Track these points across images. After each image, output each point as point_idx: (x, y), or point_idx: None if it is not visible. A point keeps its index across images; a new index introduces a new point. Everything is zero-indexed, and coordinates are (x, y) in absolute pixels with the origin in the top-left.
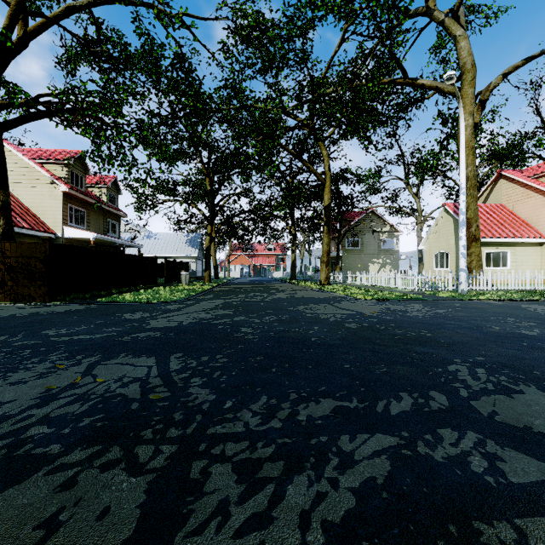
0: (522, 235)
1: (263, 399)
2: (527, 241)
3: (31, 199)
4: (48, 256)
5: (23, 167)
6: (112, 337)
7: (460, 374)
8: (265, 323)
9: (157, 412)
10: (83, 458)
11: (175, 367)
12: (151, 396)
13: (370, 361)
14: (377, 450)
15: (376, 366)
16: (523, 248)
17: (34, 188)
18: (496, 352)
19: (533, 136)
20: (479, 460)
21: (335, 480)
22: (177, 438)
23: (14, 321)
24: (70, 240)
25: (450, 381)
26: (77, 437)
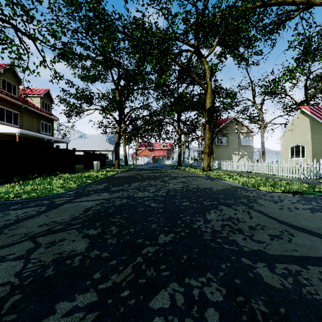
0: None
1: None
2: None
3: None
4: None
5: None
6: None
7: None
8: None
9: None
10: None
11: None
12: None
13: None
14: None
15: None
16: None
17: None
18: None
19: None
20: None
21: None
22: None
23: None
24: (1, 135)
25: None
26: None
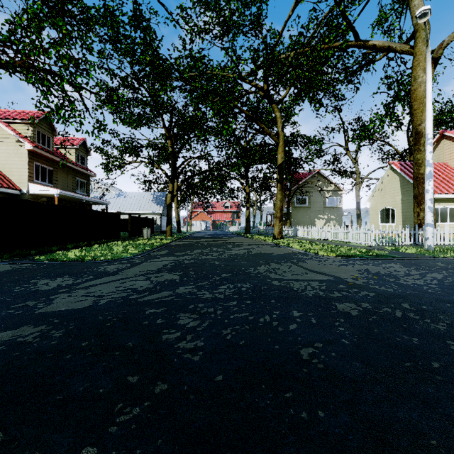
0: None
1: None
2: None
3: None
4: None
5: None
6: None
7: None
8: (218, 300)
9: None
10: None
11: None
12: None
13: None
14: None
15: None
16: None
17: (0, 146)
18: None
19: None
20: None
21: None
22: None
23: None
24: (36, 196)
25: None
26: None
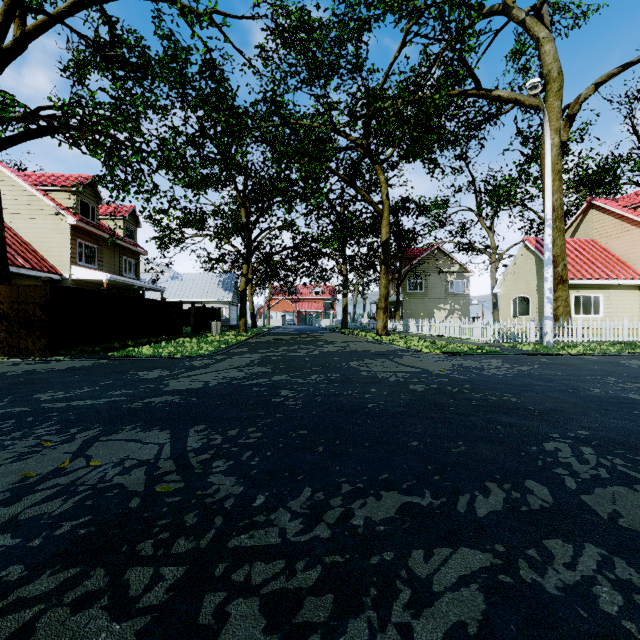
0: (617, 276)
1: (306, 493)
2: (623, 283)
3: (33, 233)
4: (49, 301)
5: (23, 195)
6: (120, 403)
7: (561, 455)
8: (310, 384)
9: (164, 513)
10: (51, 589)
11: (194, 445)
12: (158, 488)
13: (444, 436)
14: (464, 576)
15: (452, 443)
16: (618, 291)
17: (36, 220)
18: (603, 424)
19: (628, 159)
20: (608, 592)
21: (408, 628)
22: (186, 555)
23: (3, 381)
24: (79, 282)
25: (551, 466)
26: (49, 552)
